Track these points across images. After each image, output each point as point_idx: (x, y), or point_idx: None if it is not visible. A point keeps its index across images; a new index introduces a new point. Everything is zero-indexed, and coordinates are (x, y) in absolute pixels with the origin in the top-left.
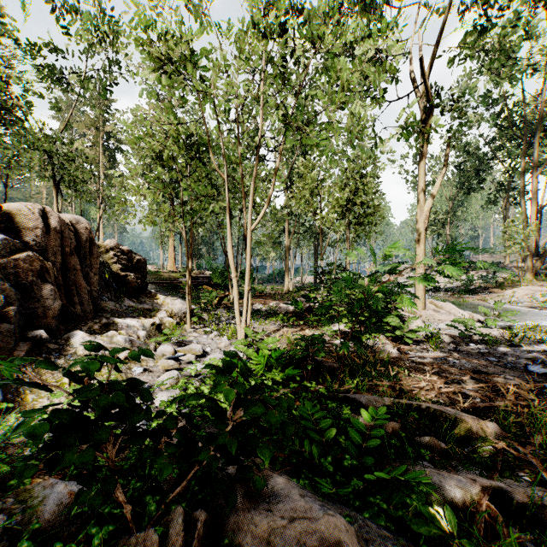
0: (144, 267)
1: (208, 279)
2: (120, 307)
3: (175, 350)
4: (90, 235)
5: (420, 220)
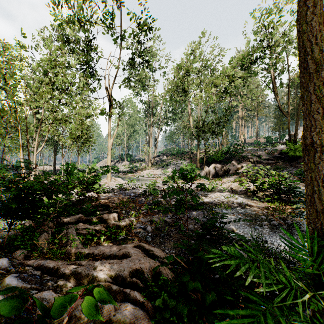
0: None
1: None
2: None
3: None
4: None
5: (109, 146)
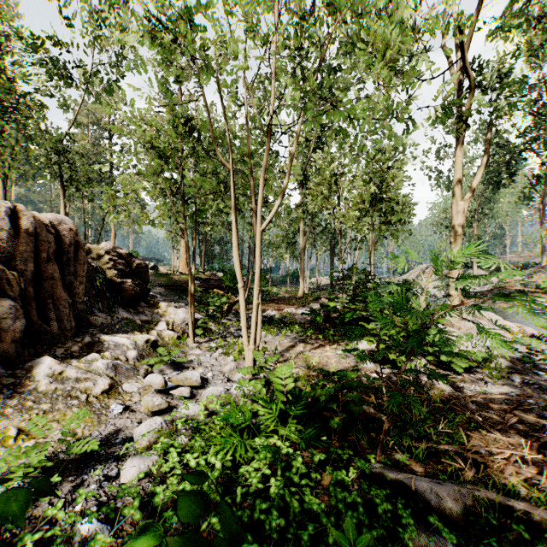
0: (145, 271)
1: (220, 282)
2: (113, 319)
3: (166, 381)
4: (75, 238)
5: (456, 217)
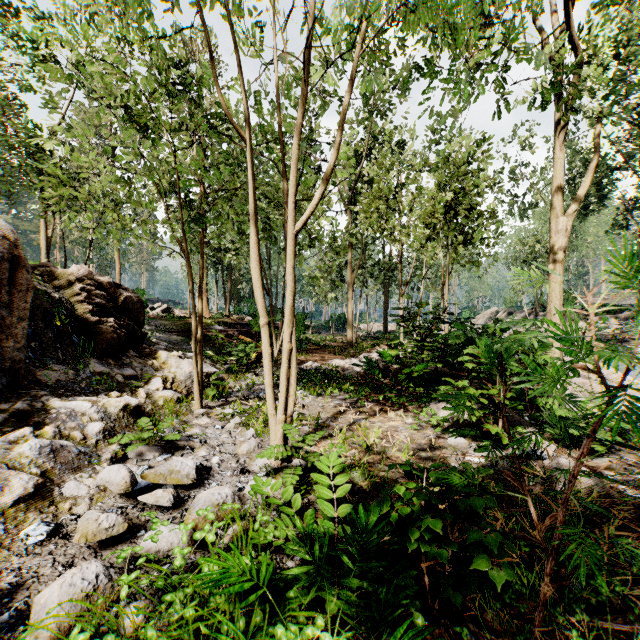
0: (138, 309)
1: (248, 327)
2: (78, 375)
3: (133, 479)
4: (14, 251)
5: (557, 237)
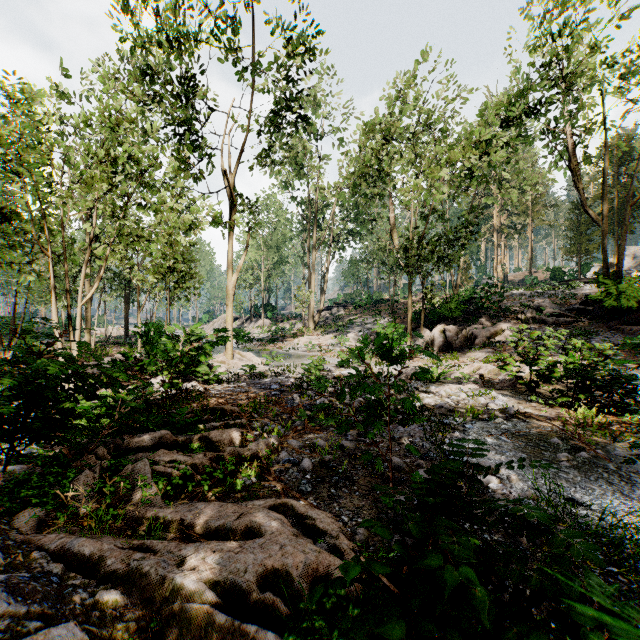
0: None
1: None
2: None
3: None
4: None
5: (229, 288)
